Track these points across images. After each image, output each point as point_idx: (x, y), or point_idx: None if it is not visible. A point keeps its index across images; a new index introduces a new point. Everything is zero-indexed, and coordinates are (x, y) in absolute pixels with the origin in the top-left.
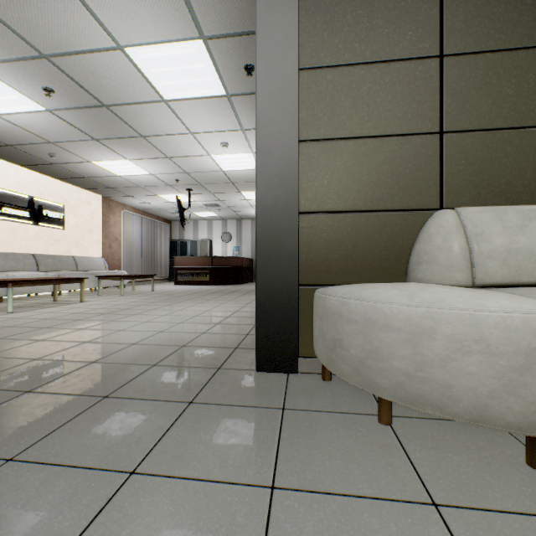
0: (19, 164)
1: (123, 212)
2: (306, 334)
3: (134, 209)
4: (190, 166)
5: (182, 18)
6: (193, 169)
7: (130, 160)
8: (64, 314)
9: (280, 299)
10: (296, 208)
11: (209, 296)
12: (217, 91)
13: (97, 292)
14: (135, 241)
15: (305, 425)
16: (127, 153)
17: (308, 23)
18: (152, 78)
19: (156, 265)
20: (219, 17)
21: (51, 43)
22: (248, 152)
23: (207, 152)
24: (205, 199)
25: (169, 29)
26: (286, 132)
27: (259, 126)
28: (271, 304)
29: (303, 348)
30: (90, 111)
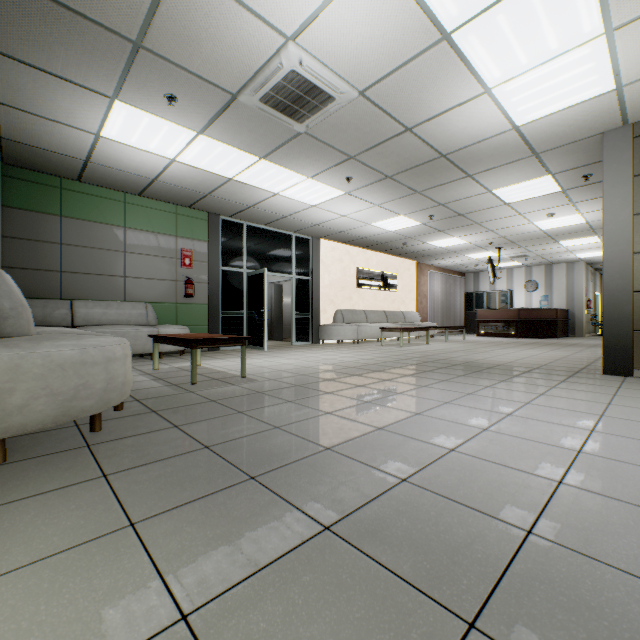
0: (378, 251)
1: (429, 272)
2: (638, 357)
3: (436, 268)
4: (508, 232)
5: (538, 172)
6: (510, 234)
7: (456, 237)
8: (435, 349)
9: (619, 337)
10: (630, 290)
11: (528, 346)
12: (553, 191)
13: (421, 339)
14: (437, 296)
15: (634, 384)
16: (457, 234)
17: (639, 189)
18: (503, 197)
19: (452, 317)
20: (565, 165)
21: (449, 199)
22: (574, 214)
23: (529, 221)
24: (512, 252)
25: (527, 178)
26: (623, 250)
27: (604, 248)
28: (613, 340)
29: (636, 365)
30: (448, 219)
